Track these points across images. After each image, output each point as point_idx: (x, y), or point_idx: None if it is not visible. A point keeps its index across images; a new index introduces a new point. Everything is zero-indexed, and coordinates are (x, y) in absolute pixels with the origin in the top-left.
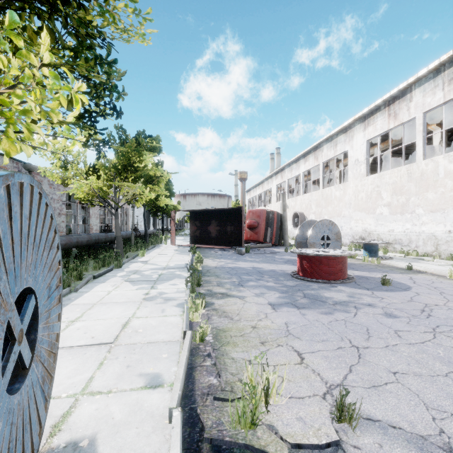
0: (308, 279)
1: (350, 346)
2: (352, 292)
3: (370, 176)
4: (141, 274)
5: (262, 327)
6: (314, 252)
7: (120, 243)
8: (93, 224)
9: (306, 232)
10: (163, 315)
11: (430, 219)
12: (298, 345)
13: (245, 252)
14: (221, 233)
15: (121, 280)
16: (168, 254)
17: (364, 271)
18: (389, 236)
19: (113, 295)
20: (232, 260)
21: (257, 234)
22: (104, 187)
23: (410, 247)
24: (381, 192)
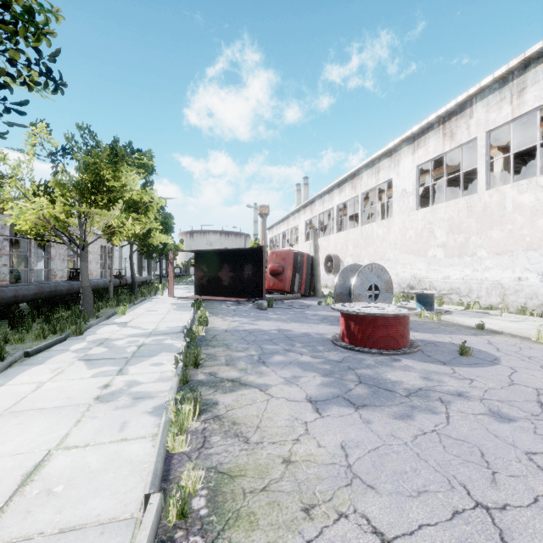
0: (359, 348)
1: (473, 506)
2: (425, 370)
3: (421, 210)
4: (110, 345)
5: (302, 460)
6: (365, 309)
7: (88, 296)
8: (56, 269)
9: (348, 280)
10: (121, 438)
11: (495, 263)
12: (376, 510)
13: (268, 306)
14: (235, 280)
15: (72, 359)
16: (162, 310)
17: (427, 332)
18: (444, 284)
19: (44, 392)
20: (250, 318)
21: (283, 282)
22: (61, 214)
23: (471, 298)
24: (435, 230)
